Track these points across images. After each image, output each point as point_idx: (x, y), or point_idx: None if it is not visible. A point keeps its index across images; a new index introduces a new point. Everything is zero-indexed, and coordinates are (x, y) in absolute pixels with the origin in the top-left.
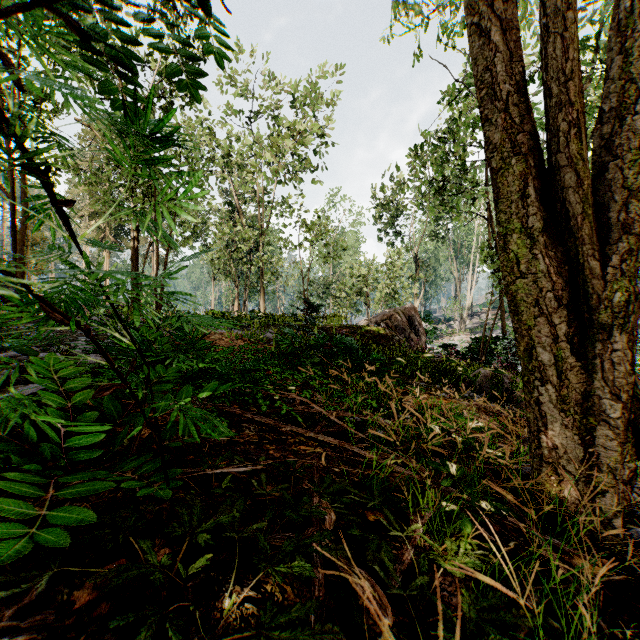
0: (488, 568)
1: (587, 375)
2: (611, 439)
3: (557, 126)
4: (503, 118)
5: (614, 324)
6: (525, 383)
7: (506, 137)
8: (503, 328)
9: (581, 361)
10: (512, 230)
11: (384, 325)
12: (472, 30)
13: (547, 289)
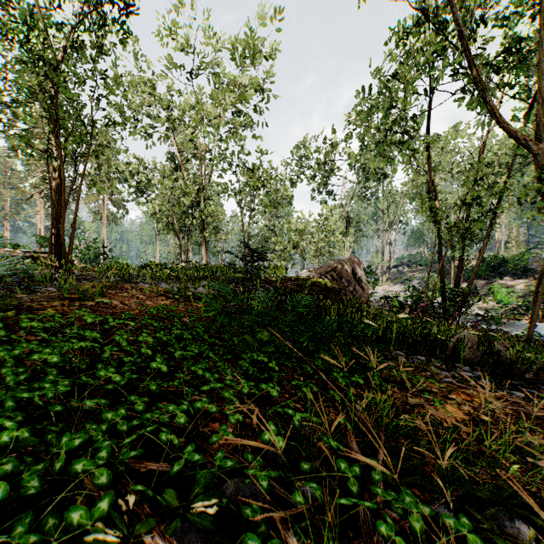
0: None
1: None
2: None
3: None
4: None
5: None
6: None
7: None
8: (442, 280)
9: None
10: None
11: (329, 277)
12: None
13: None
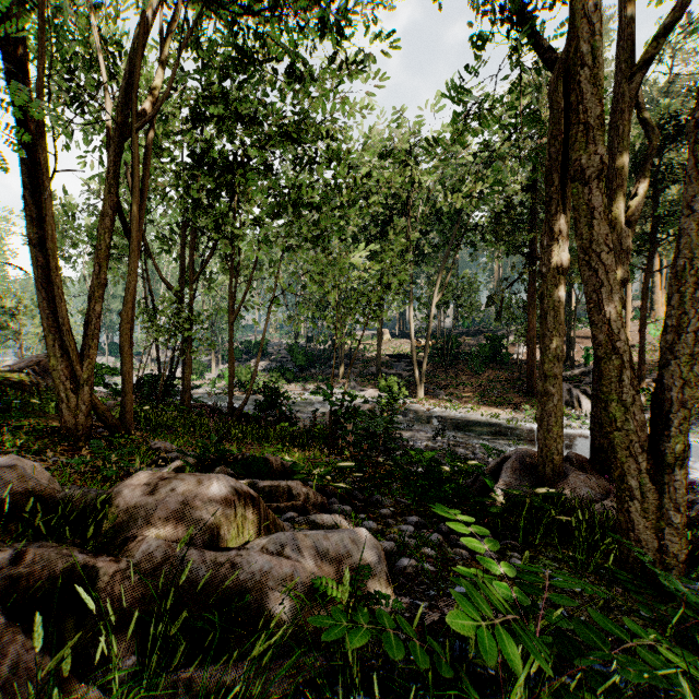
0: (27, 450)
1: (78, 399)
2: (83, 416)
3: (62, 330)
4: (48, 321)
5: (85, 384)
6: (59, 404)
7: (49, 327)
8: (159, 367)
9: (76, 395)
10: (52, 356)
11: (31, 371)
12: (37, 287)
13: (63, 375)
